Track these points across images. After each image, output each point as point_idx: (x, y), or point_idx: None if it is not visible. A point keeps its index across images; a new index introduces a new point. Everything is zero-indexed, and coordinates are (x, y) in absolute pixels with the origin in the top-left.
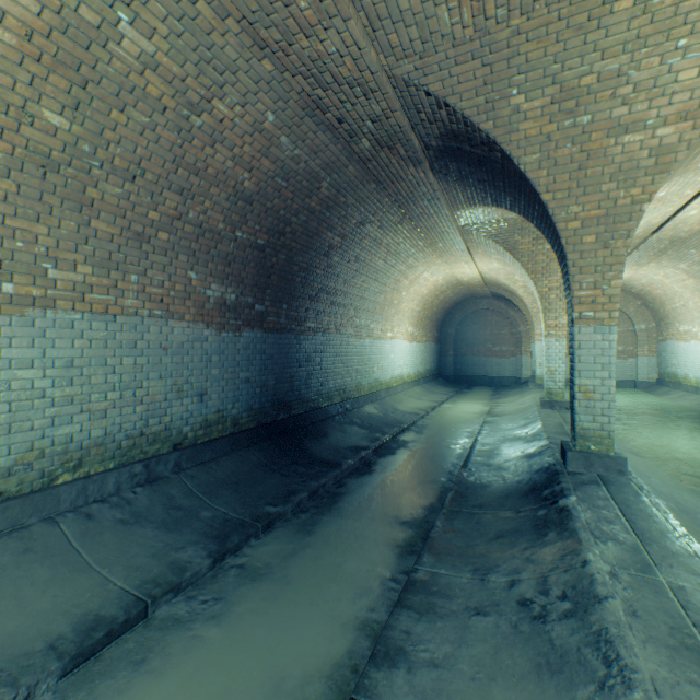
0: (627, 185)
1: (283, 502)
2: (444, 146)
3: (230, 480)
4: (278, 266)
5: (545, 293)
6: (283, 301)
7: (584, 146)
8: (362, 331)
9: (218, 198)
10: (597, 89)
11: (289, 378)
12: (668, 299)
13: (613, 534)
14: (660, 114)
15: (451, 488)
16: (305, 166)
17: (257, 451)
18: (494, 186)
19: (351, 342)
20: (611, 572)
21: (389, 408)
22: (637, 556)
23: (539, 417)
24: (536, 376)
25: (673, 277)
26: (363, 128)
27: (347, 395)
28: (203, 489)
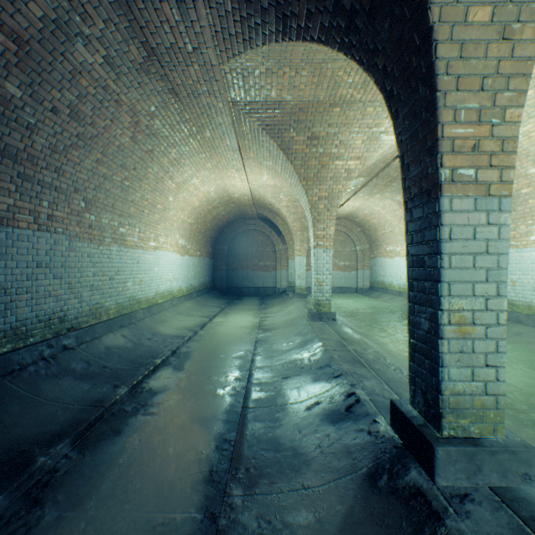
0: None
1: None
2: None
3: None
4: None
5: (315, 203)
6: None
7: None
8: (104, 235)
9: None
10: None
11: None
12: (381, 226)
13: None
14: None
15: None
16: None
17: None
18: None
19: (80, 247)
20: None
21: (147, 333)
22: None
23: (316, 333)
24: (296, 287)
25: (389, 208)
26: None
27: (69, 325)
28: None
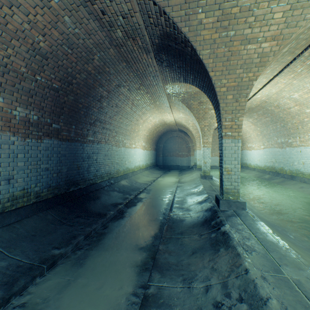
0: (247, 71)
1: (66, 245)
2: (162, 43)
3: (28, 234)
4: (68, 103)
5: (203, 128)
6: (73, 123)
7: (230, 48)
8: (120, 144)
9: (19, 49)
10: (239, 16)
11: (76, 168)
12: (244, 133)
13: (253, 247)
14: (264, 35)
15: (165, 223)
16: (83, 42)
17: (53, 212)
18: (185, 70)
19: (114, 149)
20: (262, 276)
21: (133, 181)
22: (269, 260)
23: (201, 183)
24: (197, 165)
25: (247, 124)
26: (117, 21)
27: (111, 176)
28: (5, 244)
